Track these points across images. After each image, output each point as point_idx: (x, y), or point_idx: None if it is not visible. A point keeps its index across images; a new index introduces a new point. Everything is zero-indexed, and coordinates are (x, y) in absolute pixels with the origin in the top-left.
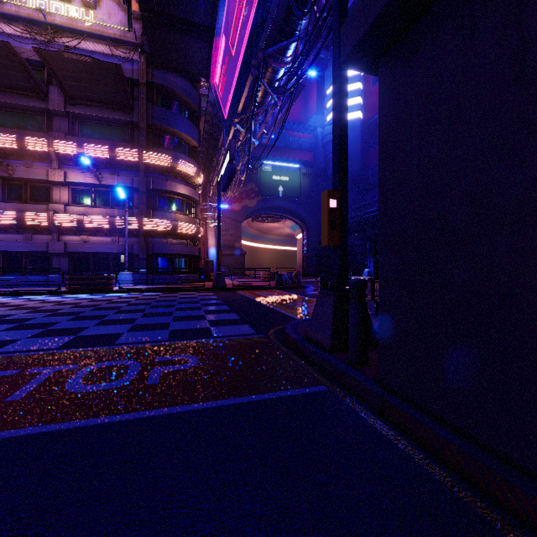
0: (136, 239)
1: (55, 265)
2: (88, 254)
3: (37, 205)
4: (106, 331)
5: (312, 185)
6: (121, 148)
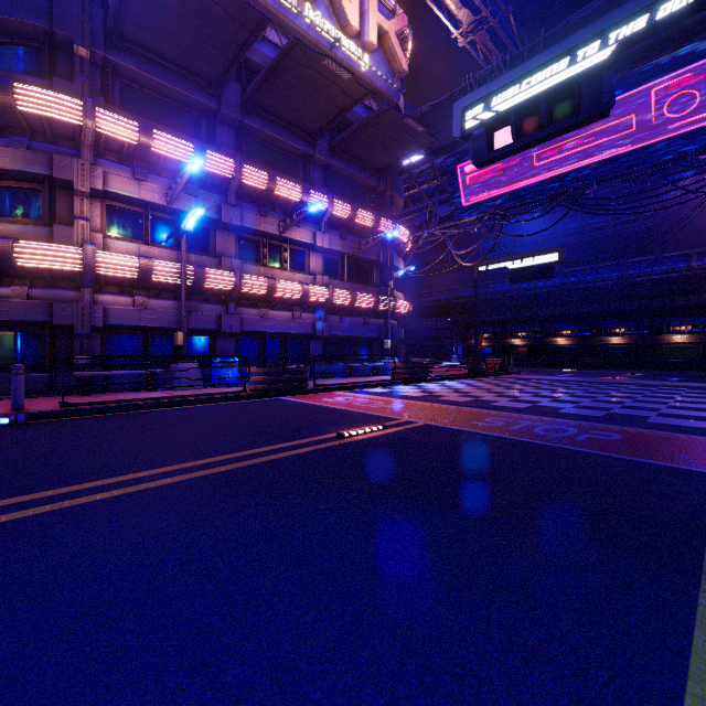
0: (381, 322)
1: (312, 351)
2: (337, 338)
3: (303, 274)
4: None
5: None
6: (381, 217)
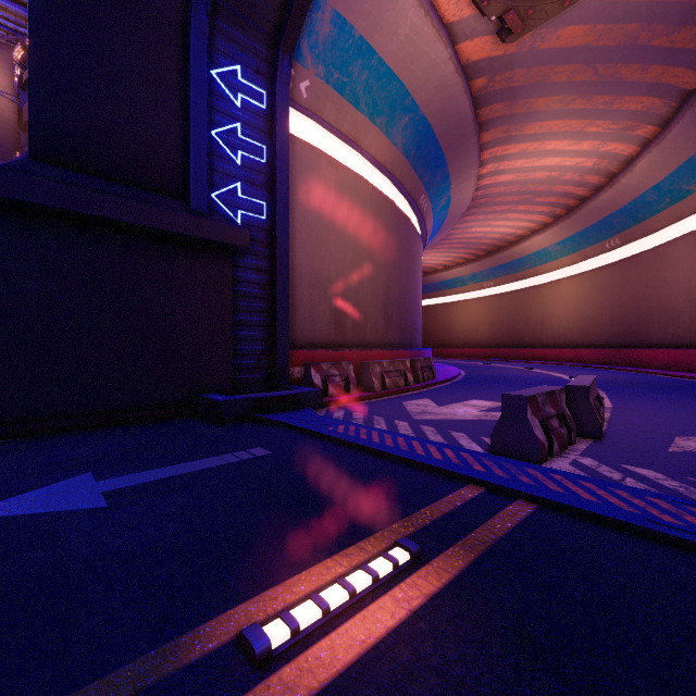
0: None
1: None
2: None
3: None
4: None
5: None
6: None
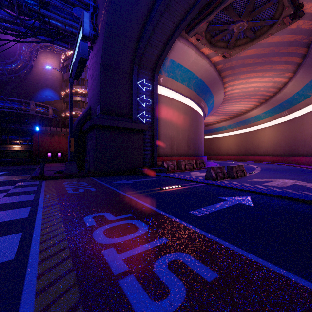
0: None
1: None
2: None
3: None
4: None
5: None
6: None
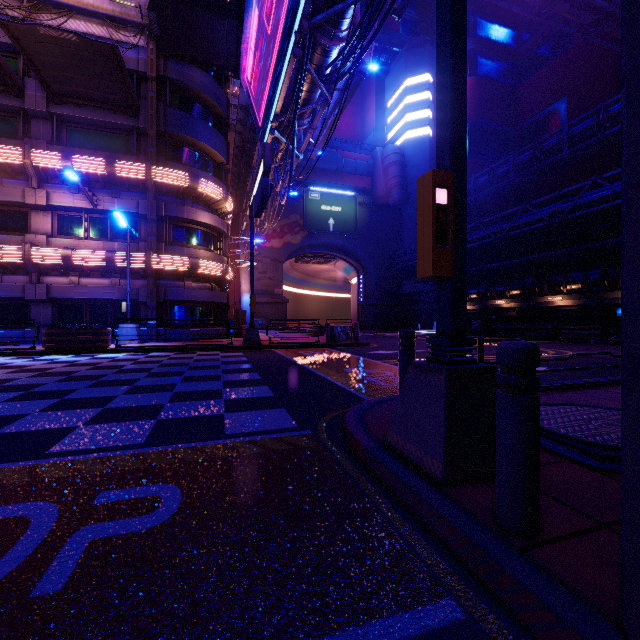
0: (143, 282)
1: (35, 316)
2: (79, 301)
3: (9, 235)
4: (49, 424)
5: (370, 218)
6: (122, 161)
